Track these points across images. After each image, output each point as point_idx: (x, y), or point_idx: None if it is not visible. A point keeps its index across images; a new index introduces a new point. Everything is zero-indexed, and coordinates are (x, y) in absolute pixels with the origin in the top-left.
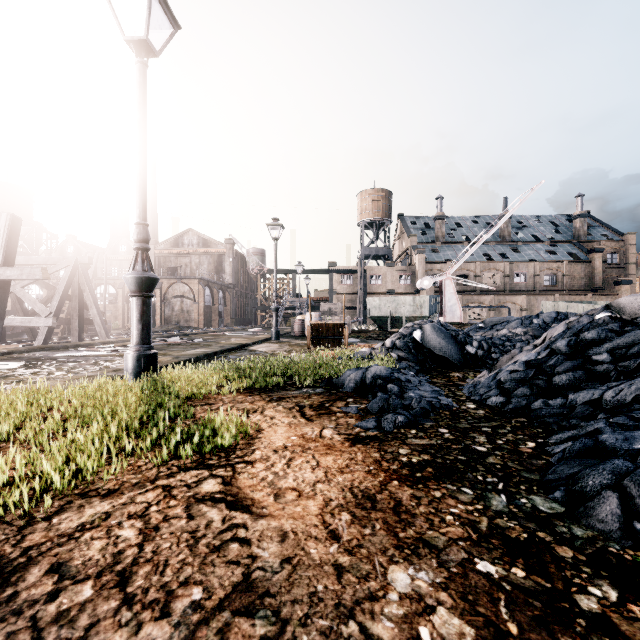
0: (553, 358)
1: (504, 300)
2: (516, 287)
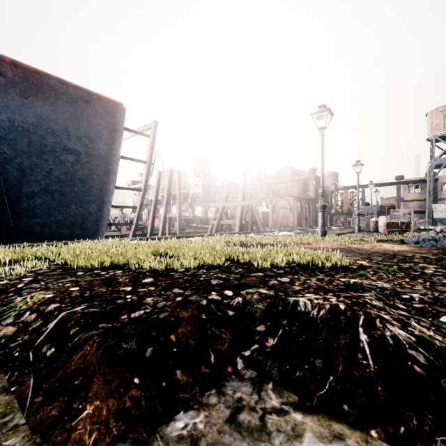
0: None
1: None
2: None
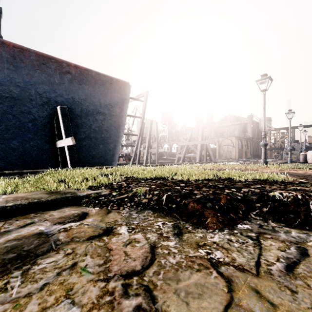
0: None
1: None
2: None
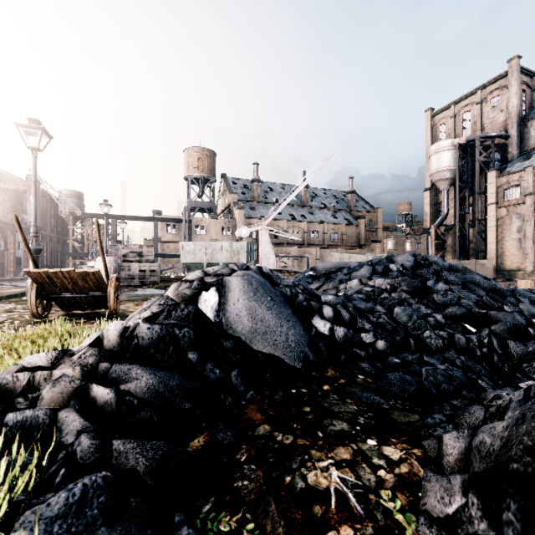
0: None
1: (304, 251)
2: (312, 242)
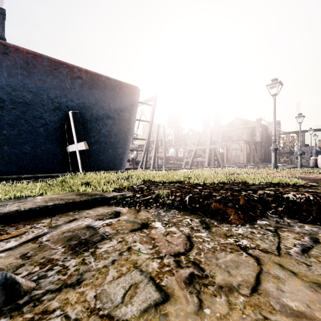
0: None
1: None
2: None
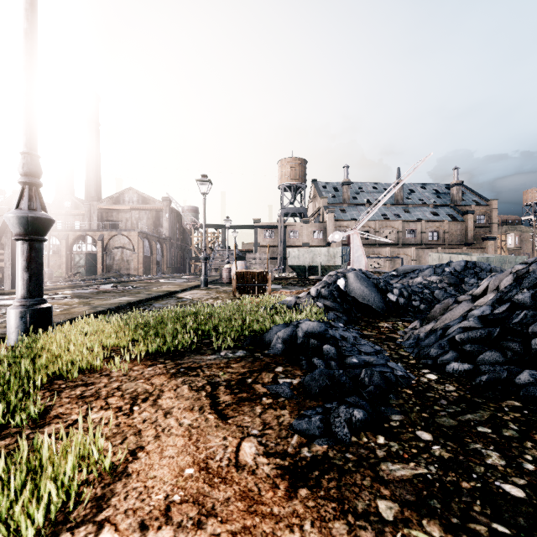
0: (519, 313)
1: (398, 252)
2: (407, 241)
